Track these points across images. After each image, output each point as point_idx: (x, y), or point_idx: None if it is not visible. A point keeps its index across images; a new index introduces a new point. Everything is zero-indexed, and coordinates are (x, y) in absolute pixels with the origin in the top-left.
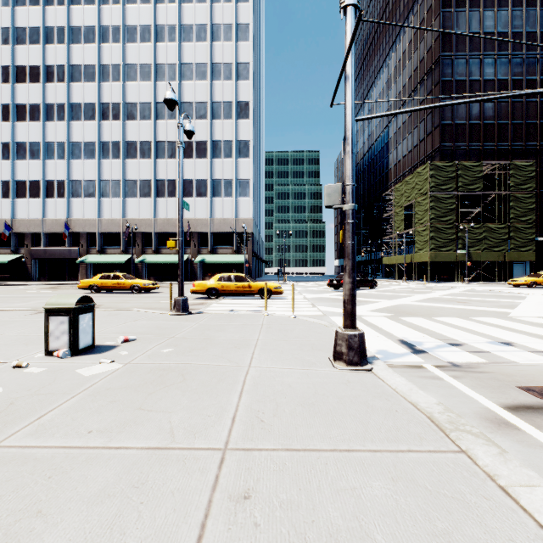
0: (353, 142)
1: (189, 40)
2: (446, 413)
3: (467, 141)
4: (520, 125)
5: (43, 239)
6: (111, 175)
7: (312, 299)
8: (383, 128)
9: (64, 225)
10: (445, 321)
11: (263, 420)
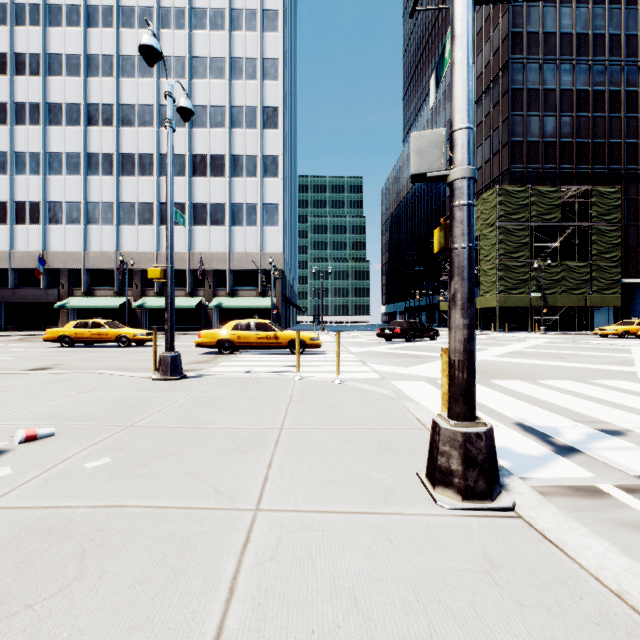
0: (470, 43)
1: (202, 27)
2: None
3: (540, 162)
4: (602, 144)
5: (11, 277)
6: (101, 195)
7: (360, 353)
8: None
9: (38, 258)
10: (560, 386)
11: None
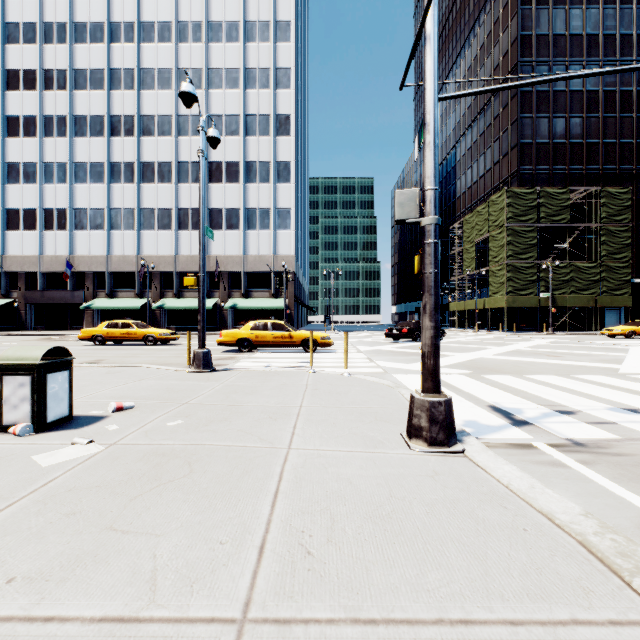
0: (436, 130)
1: (218, 40)
2: (608, 535)
3: (550, 163)
4: (613, 144)
5: (40, 280)
6: (123, 202)
7: (368, 352)
8: (450, 149)
9: (66, 262)
10: (542, 379)
11: (310, 551)
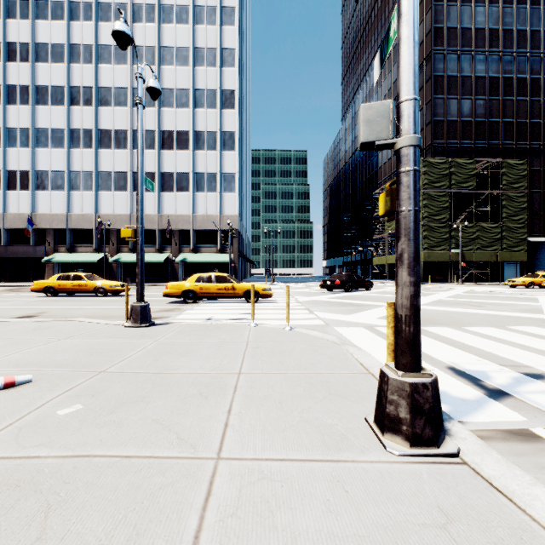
0: (416, 21)
1: (169, 21)
2: None
3: (458, 138)
4: (511, 123)
5: (4, 236)
6: (82, 165)
7: (306, 302)
8: None
9: (27, 220)
10: (483, 332)
11: None
